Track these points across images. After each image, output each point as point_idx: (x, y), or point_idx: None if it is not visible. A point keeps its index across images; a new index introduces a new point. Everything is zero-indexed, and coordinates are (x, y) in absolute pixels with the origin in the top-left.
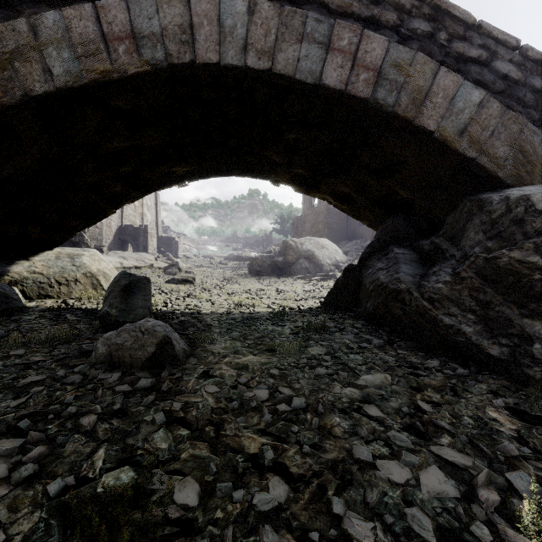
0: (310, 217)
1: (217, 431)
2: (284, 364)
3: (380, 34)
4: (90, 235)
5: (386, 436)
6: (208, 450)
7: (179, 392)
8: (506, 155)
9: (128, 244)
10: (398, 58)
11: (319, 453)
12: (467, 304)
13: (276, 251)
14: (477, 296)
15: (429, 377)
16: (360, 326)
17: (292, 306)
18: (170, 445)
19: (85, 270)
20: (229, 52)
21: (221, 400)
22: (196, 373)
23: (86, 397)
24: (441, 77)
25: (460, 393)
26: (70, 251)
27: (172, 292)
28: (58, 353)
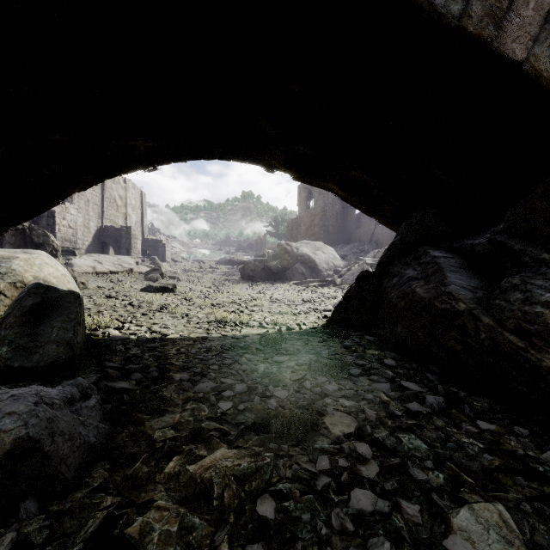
0: (305, 219)
1: None
2: (285, 476)
3: None
4: (61, 235)
5: None
6: None
7: None
8: None
9: (109, 246)
10: None
11: None
12: None
13: (270, 254)
14: None
15: None
16: (393, 363)
17: (291, 325)
18: None
19: (13, 278)
20: None
21: None
22: (87, 528)
23: None
24: None
25: None
26: (3, 252)
27: (141, 304)
28: None
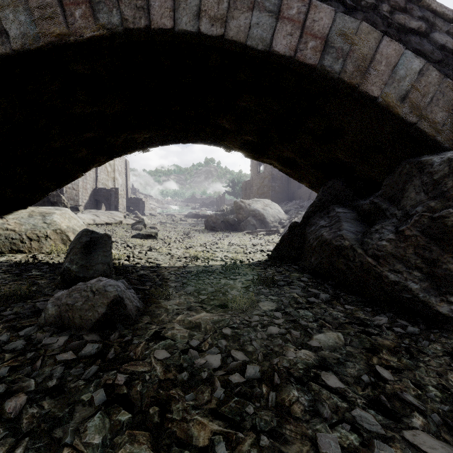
0: (256, 181)
1: (162, 413)
2: (236, 322)
3: (327, 4)
4: (67, 195)
5: (351, 416)
6: (150, 443)
7: (127, 359)
8: (444, 120)
9: (101, 203)
10: (344, 27)
11: (279, 445)
12: (412, 261)
13: (228, 209)
14: (422, 254)
15: (381, 335)
16: (306, 279)
17: (242, 260)
18: (105, 437)
19: (55, 227)
20: (183, 18)
21: (170, 369)
22: (148, 334)
23: (23, 368)
24: (384, 46)
25: (416, 355)
26: (43, 209)
27: (136, 246)
28: (8, 313)
